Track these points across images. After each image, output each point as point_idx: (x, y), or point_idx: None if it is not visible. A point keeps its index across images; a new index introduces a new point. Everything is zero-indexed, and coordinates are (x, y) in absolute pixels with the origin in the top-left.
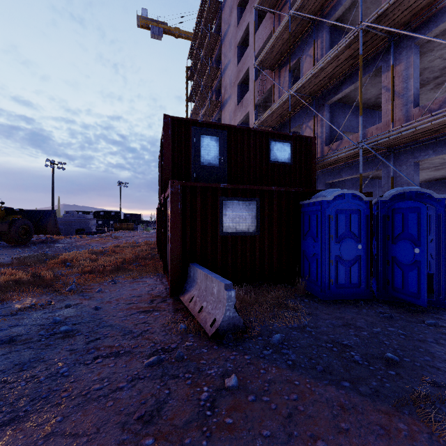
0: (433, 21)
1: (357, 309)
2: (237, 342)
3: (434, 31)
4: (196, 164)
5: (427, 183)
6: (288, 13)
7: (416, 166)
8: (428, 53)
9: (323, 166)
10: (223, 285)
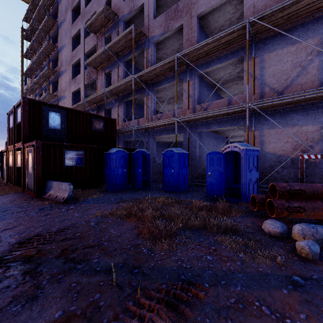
0: (158, 84)
1: (122, 192)
2: (74, 202)
3: (159, 87)
4: (46, 128)
5: (170, 143)
6: (104, 47)
7: (154, 138)
8: (161, 92)
9: (121, 133)
10: (68, 184)
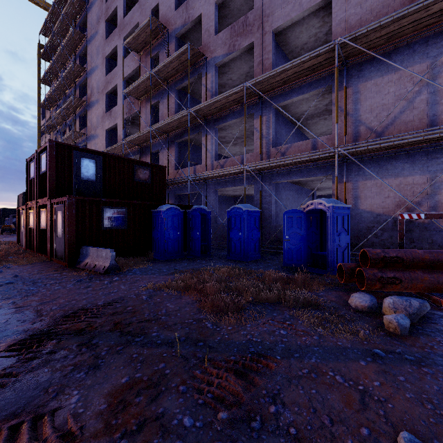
0: (221, 120)
1: (175, 261)
2: (117, 274)
3: (222, 125)
4: (78, 179)
5: (236, 198)
6: (150, 71)
7: (216, 191)
8: (225, 130)
9: (172, 184)
10: (109, 250)
